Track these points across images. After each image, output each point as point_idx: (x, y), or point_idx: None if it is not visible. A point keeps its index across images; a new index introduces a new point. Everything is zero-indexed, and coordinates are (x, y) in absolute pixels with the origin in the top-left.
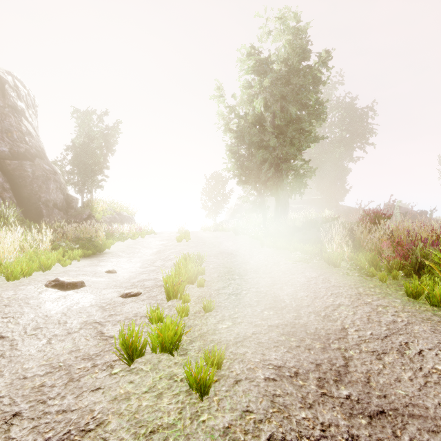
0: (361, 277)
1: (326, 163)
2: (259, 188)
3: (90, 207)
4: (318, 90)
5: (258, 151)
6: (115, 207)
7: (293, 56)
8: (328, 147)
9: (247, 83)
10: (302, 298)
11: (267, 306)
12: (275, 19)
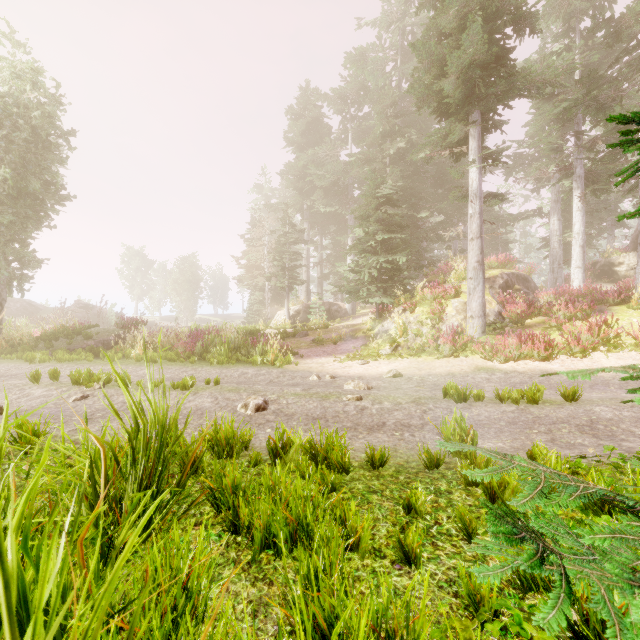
0: (179, 364)
1: None
2: None
3: None
4: (54, 163)
5: None
6: None
7: (45, 122)
8: None
9: None
10: (172, 376)
11: (168, 381)
12: (25, 64)
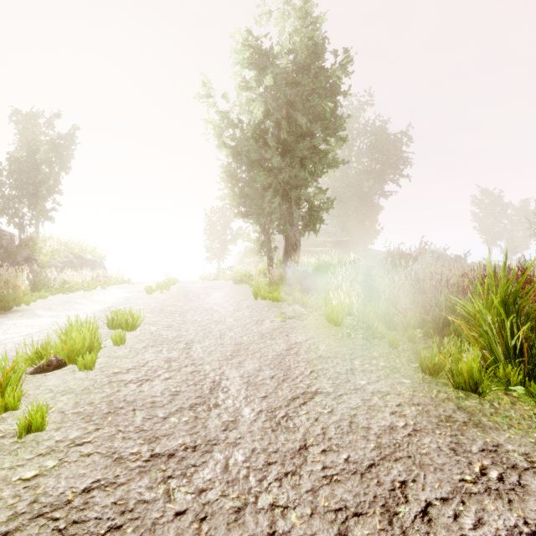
0: (366, 340)
1: (352, 198)
2: (263, 222)
3: (31, 247)
4: (336, 100)
5: (259, 173)
6: (73, 248)
7: (302, 48)
8: (355, 179)
9: (244, 81)
10: (262, 381)
11: (187, 403)
12: None
